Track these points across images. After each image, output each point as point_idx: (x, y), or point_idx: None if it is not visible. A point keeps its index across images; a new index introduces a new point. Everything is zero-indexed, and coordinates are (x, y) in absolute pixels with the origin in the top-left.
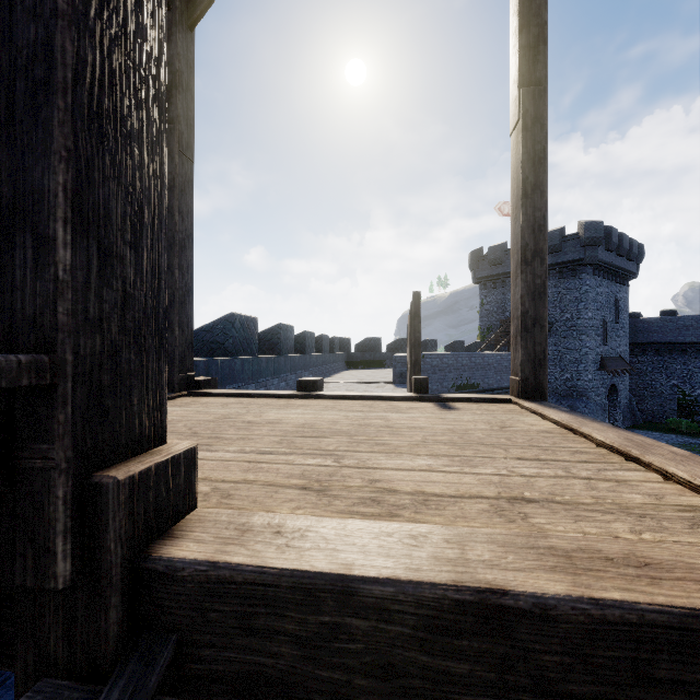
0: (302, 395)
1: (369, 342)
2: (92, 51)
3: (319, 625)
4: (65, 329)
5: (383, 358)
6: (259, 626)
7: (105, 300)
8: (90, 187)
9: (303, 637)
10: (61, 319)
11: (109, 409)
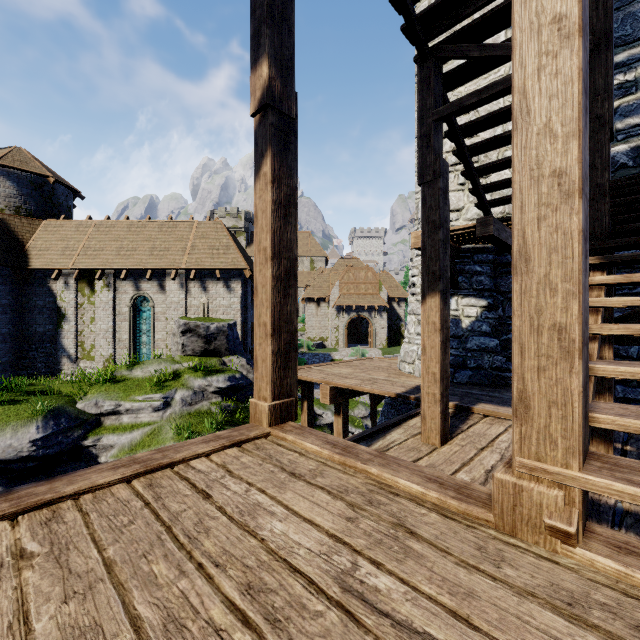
0: None
1: None
2: None
3: None
4: None
5: None
6: None
7: None
8: None
9: None
10: None
11: None
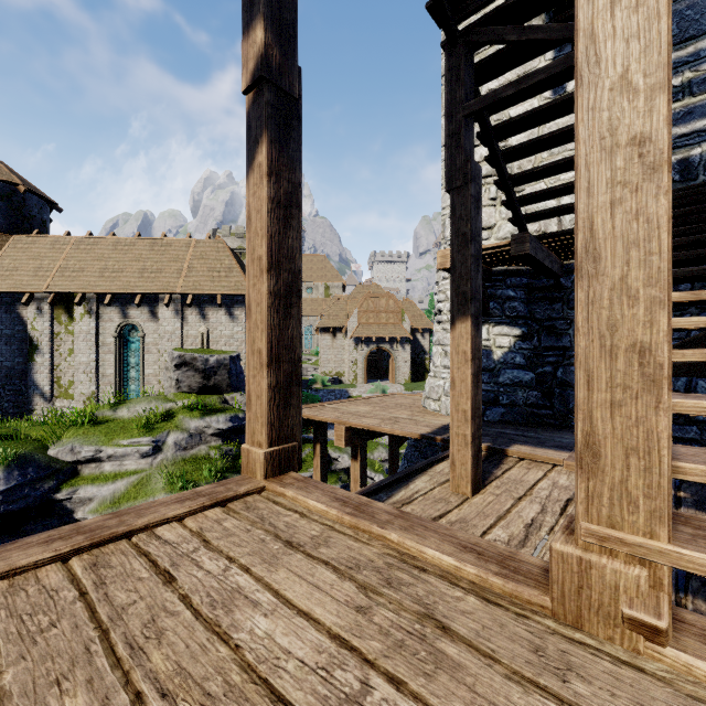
0: None
1: None
2: None
3: None
4: None
5: None
6: None
7: None
8: None
9: None
10: None
11: None
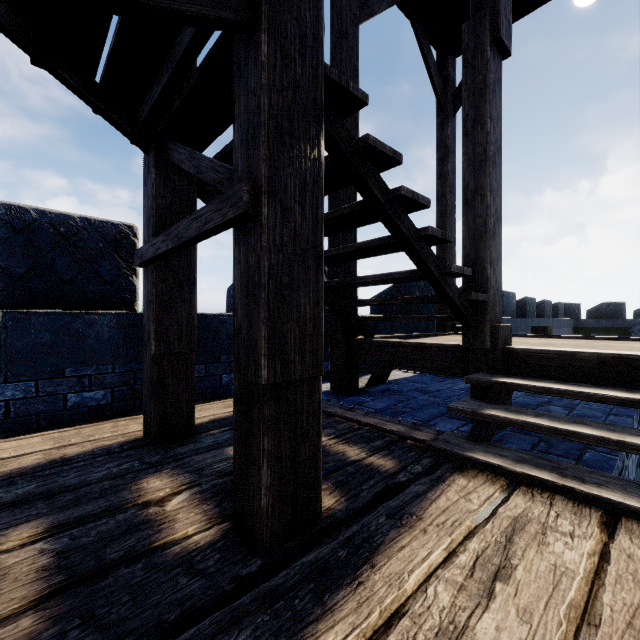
0: (535, 335)
1: (605, 308)
2: (492, 219)
3: (563, 364)
4: (489, 288)
5: (627, 325)
6: (543, 364)
7: (493, 281)
8: (492, 253)
9: (557, 367)
10: (488, 286)
11: (494, 309)
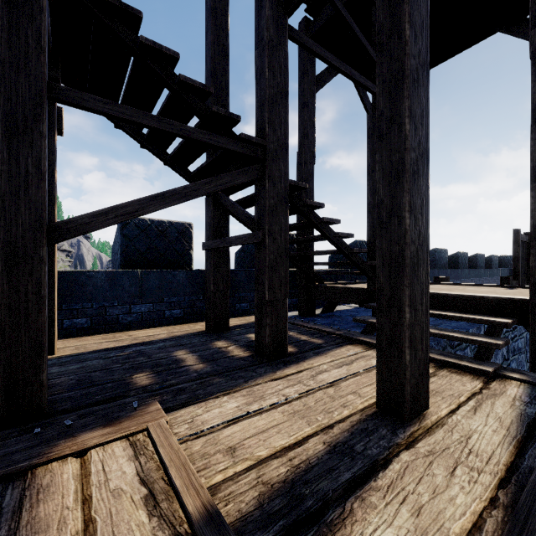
0: (434, 283)
1: None
2: None
3: None
4: None
5: None
6: None
7: None
8: None
9: None
10: None
11: None
